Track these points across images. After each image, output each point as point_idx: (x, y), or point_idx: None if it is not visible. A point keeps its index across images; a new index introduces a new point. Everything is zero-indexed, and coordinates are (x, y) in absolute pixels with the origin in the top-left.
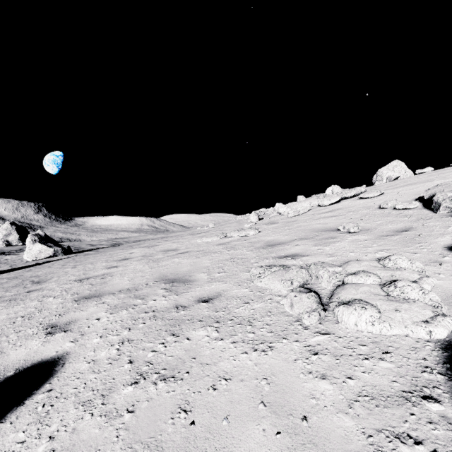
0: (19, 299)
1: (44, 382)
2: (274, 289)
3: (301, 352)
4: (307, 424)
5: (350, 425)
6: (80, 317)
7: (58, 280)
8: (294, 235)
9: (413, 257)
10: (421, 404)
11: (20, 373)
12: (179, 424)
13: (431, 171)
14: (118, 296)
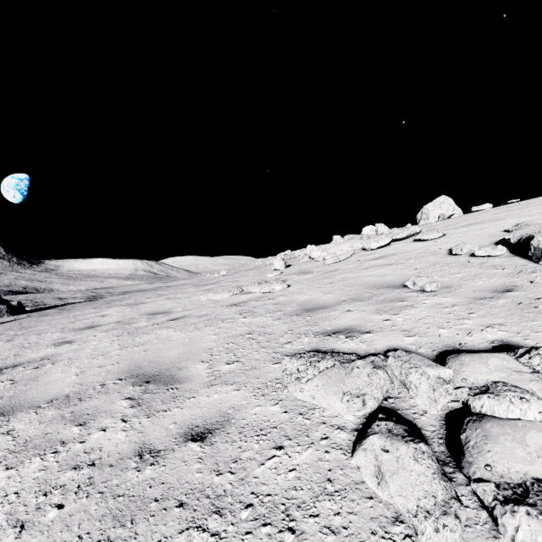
0: None
1: None
2: (328, 410)
3: None
4: None
5: None
6: None
7: None
8: (341, 293)
9: None
10: None
11: None
12: None
13: (490, 209)
14: (41, 416)
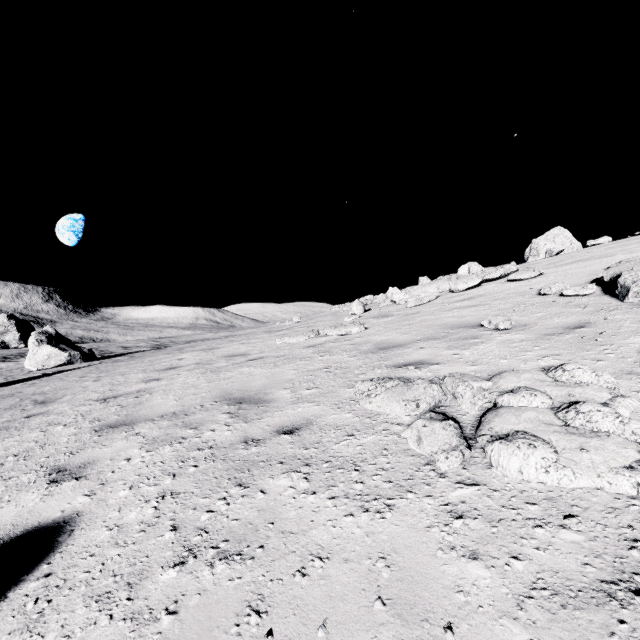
0: (13, 428)
1: (40, 561)
2: (391, 415)
3: (436, 514)
4: (453, 638)
5: (523, 639)
6: (101, 456)
7: (73, 399)
8: (417, 333)
9: (596, 366)
10: (635, 604)
11: (4, 545)
12: (248, 636)
13: (608, 243)
14: (159, 425)
